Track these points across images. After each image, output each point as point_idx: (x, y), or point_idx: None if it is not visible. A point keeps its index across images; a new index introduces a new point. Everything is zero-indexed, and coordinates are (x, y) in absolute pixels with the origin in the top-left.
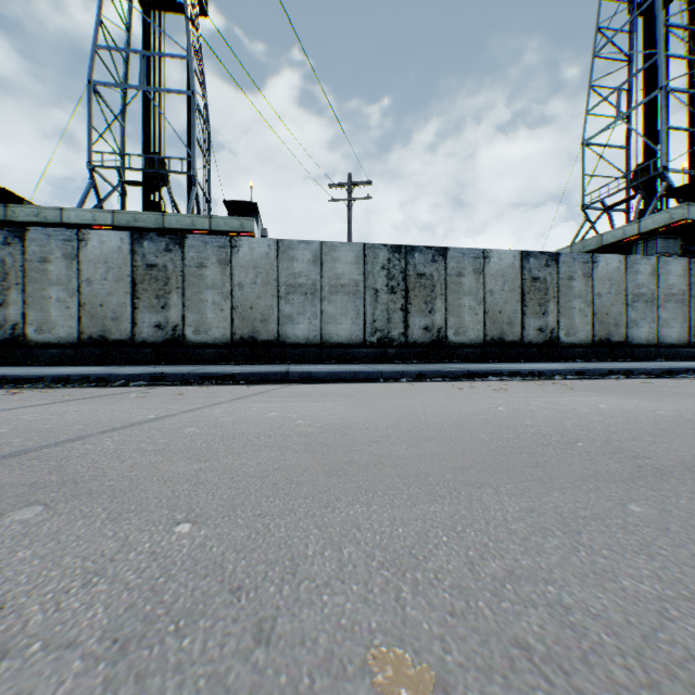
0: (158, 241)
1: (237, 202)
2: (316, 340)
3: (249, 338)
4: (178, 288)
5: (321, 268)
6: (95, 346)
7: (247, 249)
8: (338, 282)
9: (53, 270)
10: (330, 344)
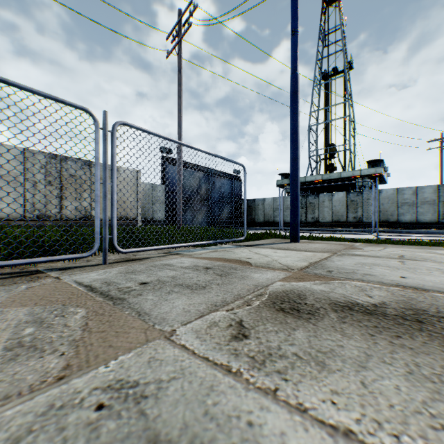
0: (353, 193)
1: (372, 160)
2: (413, 221)
3: (385, 221)
4: (360, 206)
5: (416, 196)
6: (335, 223)
7: (384, 192)
8: (423, 200)
9: (325, 204)
10: (420, 223)
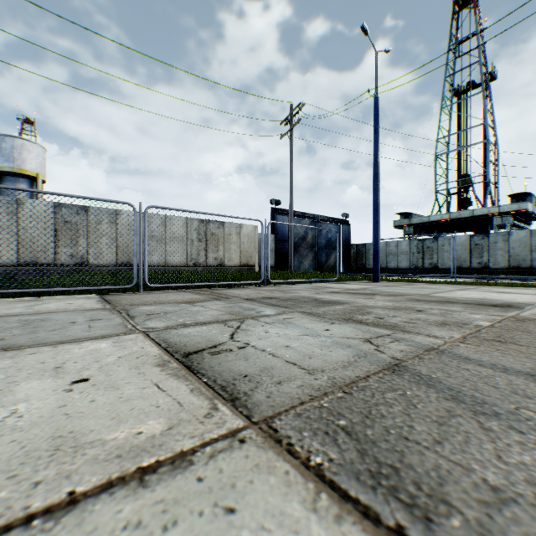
0: (478, 236)
1: (514, 194)
2: None
3: (515, 267)
4: (485, 250)
5: None
6: (456, 269)
7: (514, 235)
8: None
9: (444, 248)
10: None
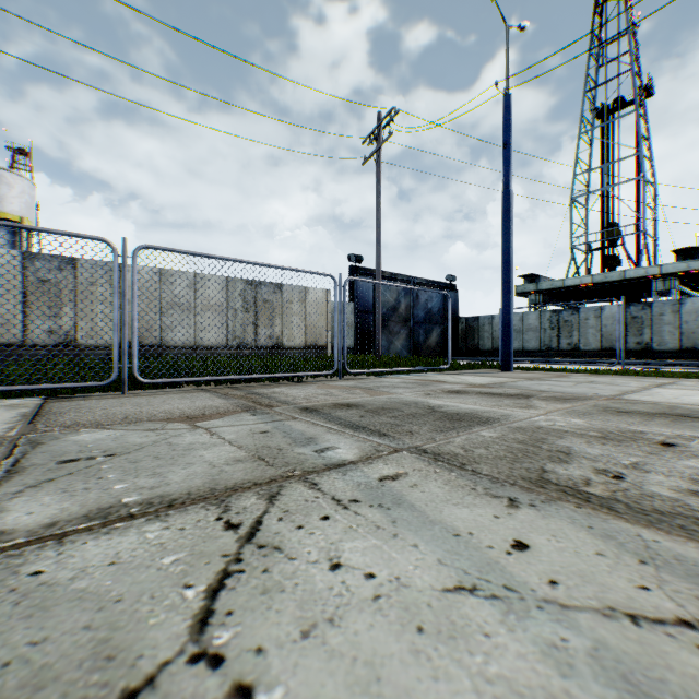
0: (636, 306)
1: (682, 249)
2: None
3: (689, 348)
4: (647, 326)
5: None
6: (606, 352)
7: (688, 304)
8: None
9: (589, 323)
10: None
